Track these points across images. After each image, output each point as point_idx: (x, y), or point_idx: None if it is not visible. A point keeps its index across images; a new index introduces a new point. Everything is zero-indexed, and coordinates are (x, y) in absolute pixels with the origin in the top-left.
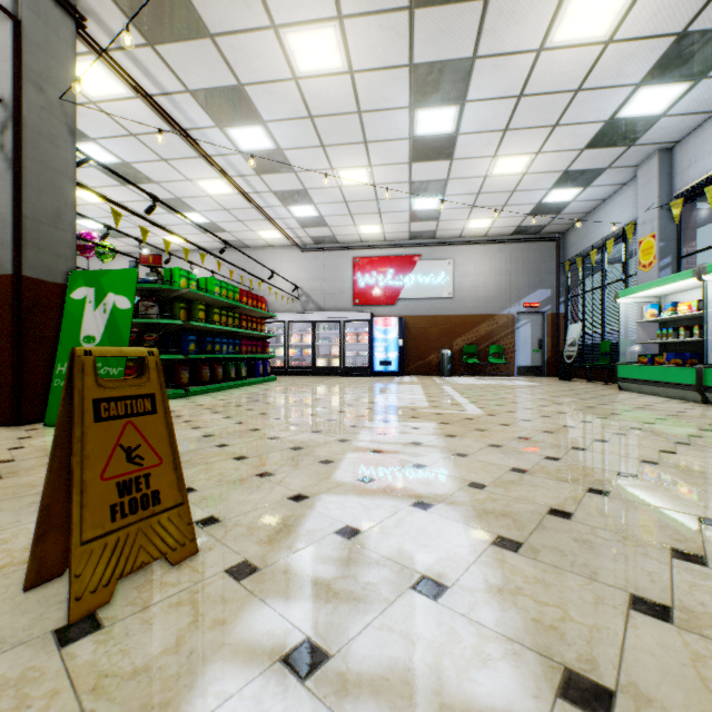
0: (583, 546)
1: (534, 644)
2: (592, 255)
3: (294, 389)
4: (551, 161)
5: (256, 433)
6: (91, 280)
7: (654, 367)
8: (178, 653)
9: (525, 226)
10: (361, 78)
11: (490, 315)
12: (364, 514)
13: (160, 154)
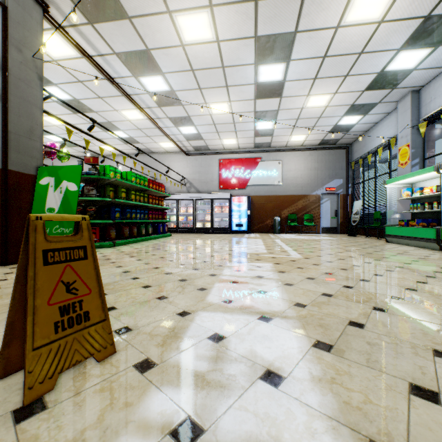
0: (374, 348)
1: (346, 421)
2: (369, 157)
3: (182, 242)
4: (343, 98)
5: (157, 270)
6: (52, 172)
7: (409, 228)
8: (98, 428)
9: (327, 139)
10: (224, 45)
11: (304, 195)
12: (227, 325)
13: (98, 93)
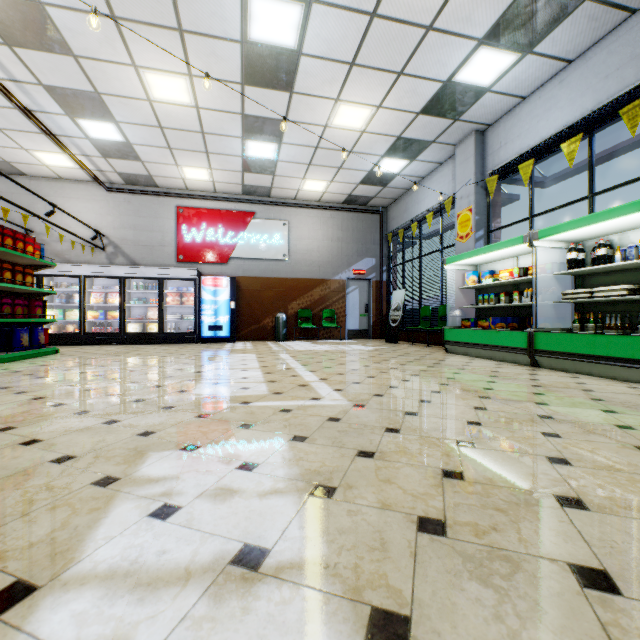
0: None
1: None
2: (413, 227)
3: (67, 370)
4: (389, 122)
5: None
6: None
7: (483, 331)
8: None
9: (356, 195)
10: None
11: (323, 280)
12: None
13: None
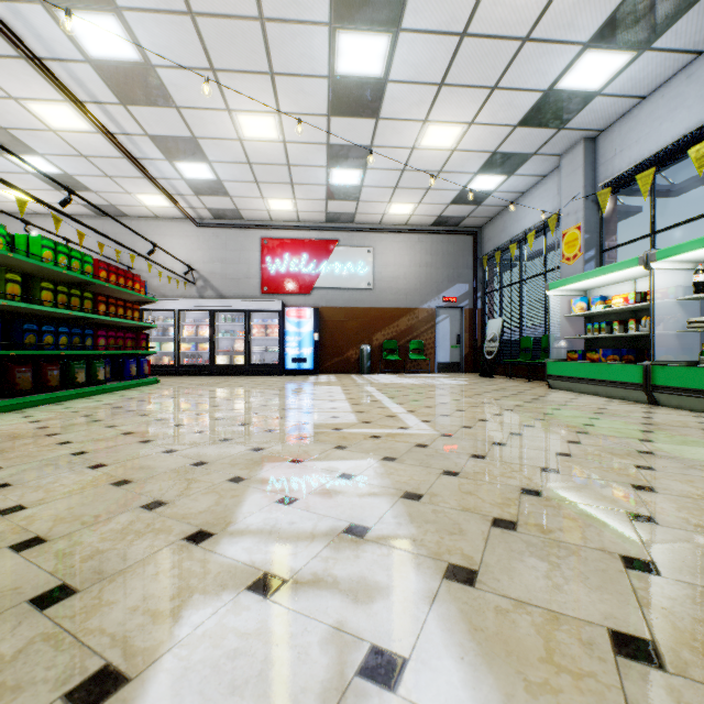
0: None
1: None
2: (512, 248)
3: (173, 397)
4: (482, 137)
5: None
6: None
7: (591, 364)
8: None
9: (446, 216)
10: None
11: (410, 309)
12: None
13: None
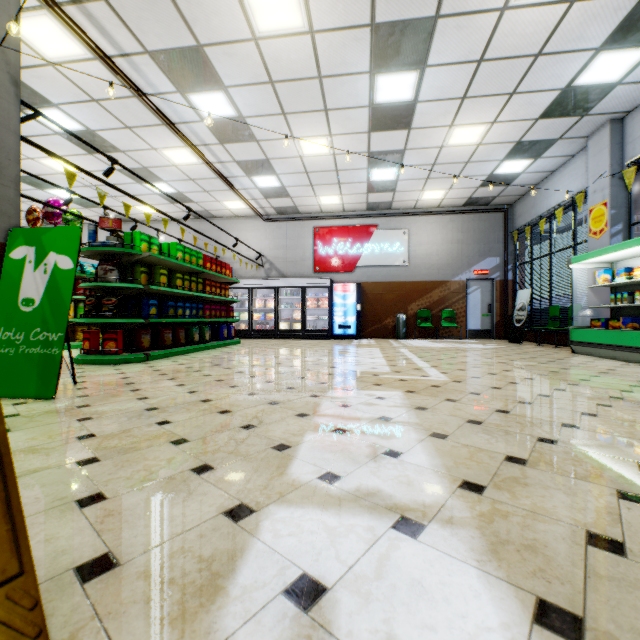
0: None
1: None
2: (541, 224)
3: (256, 353)
4: (505, 132)
5: (206, 405)
6: (32, 239)
7: (610, 331)
8: None
9: (476, 197)
10: (321, 39)
11: (442, 281)
12: (328, 547)
13: (124, 121)
